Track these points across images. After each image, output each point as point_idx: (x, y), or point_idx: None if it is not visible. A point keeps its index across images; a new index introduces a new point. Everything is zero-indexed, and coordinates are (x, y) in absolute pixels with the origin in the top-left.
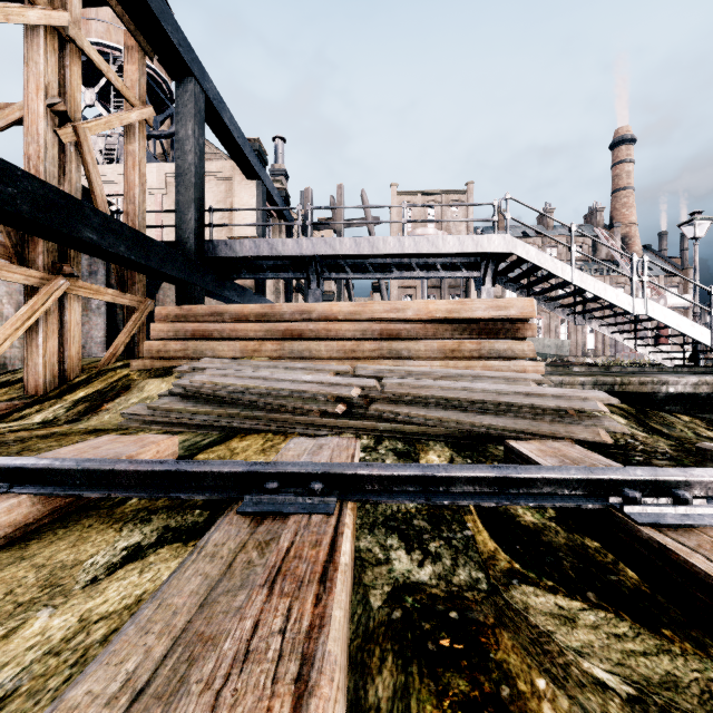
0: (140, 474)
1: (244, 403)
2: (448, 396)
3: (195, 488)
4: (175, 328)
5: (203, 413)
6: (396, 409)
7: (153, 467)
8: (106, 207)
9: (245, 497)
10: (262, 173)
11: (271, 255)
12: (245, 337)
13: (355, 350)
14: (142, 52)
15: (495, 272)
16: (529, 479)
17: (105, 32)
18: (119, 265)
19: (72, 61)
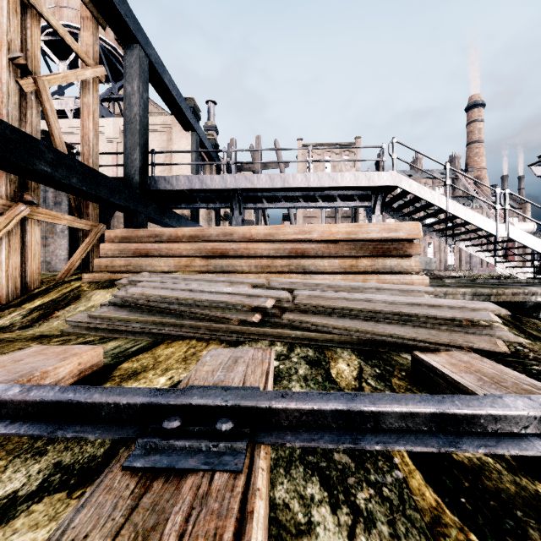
0: (28, 404)
1: (172, 312)
2: (353, 306)
3: (88, 422)
4: (120, 247)
5: (136, 321)
6: (306, 318)
7: (42, 397)
8: (64, 147)
9: (137, 442)
10: (196, 125)
11: (201, 188)
12: (178, 254)
13: (270, 265)
14: (95, 22)
15: (383, 202)
16: (472, 416)
17: (74, 17)
18: (74, 195)
19: (33, 24)
